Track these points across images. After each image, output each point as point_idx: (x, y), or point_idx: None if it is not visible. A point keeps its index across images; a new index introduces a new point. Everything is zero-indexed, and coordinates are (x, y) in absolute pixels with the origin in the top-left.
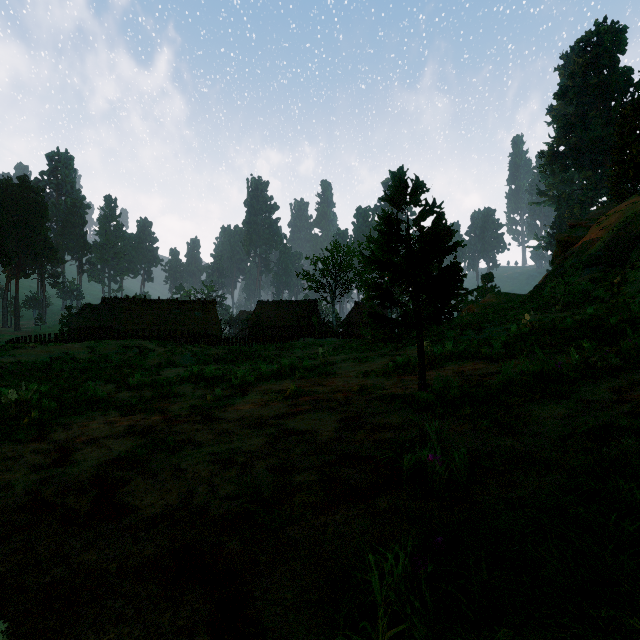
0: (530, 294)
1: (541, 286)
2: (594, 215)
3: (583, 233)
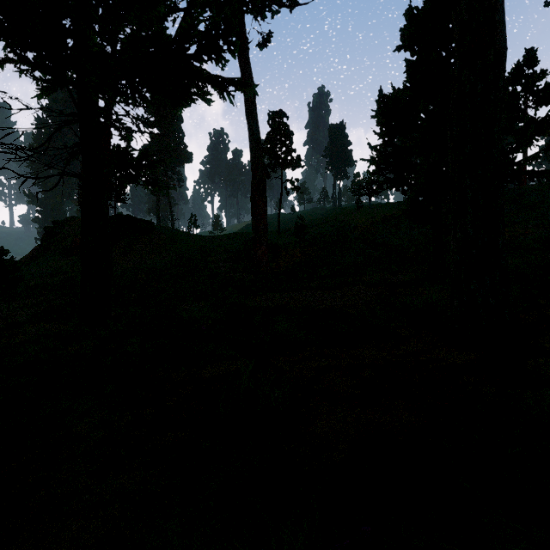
0: (27, 264)
1: (35, 259)
2: (67, 220)
3: (61, 231)
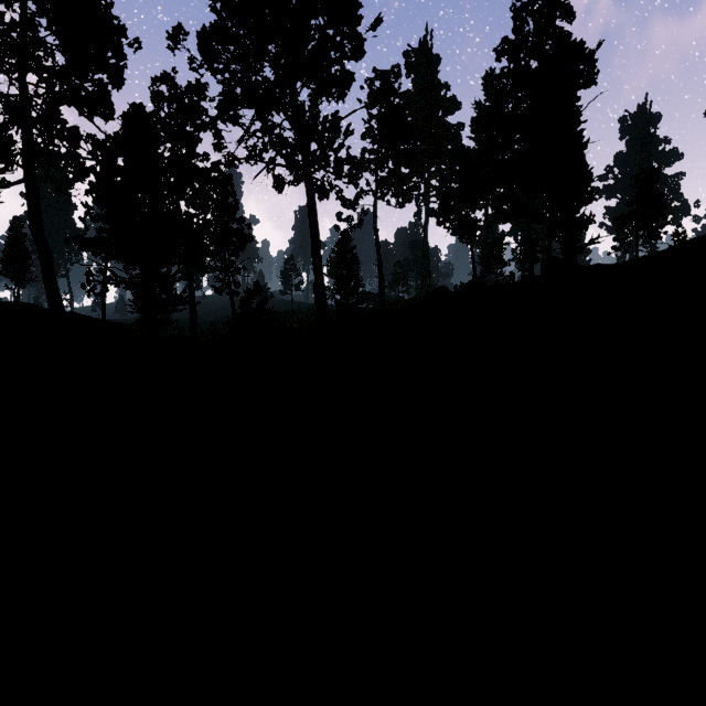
0: None
1: None
2: None
3: None
